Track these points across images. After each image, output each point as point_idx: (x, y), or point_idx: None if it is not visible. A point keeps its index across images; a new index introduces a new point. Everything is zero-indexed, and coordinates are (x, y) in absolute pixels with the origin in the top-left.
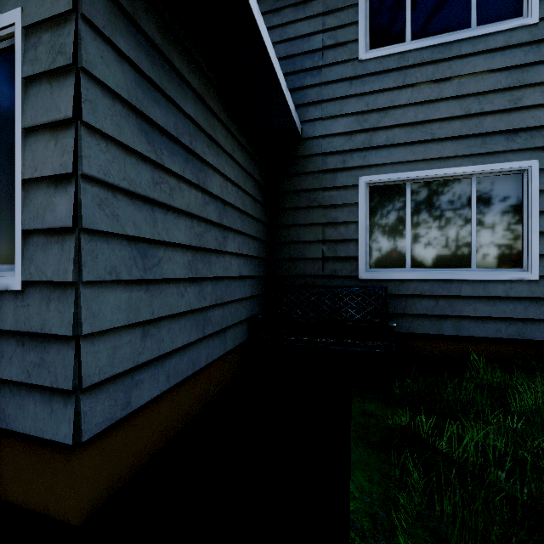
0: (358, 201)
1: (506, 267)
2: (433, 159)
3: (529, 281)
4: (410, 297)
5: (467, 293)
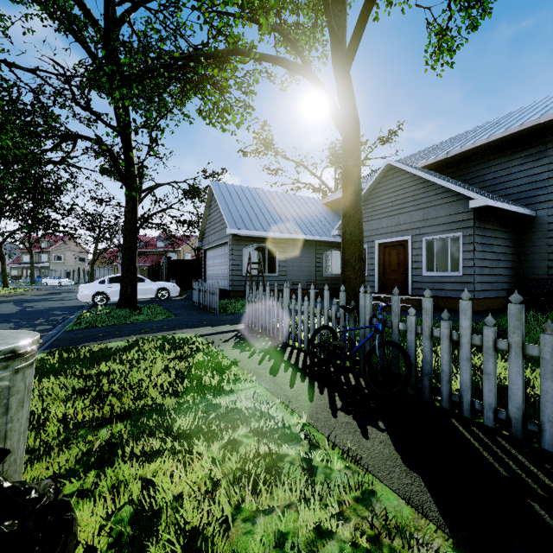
0: None
1: None
2: None
3: None
4: None
5: None
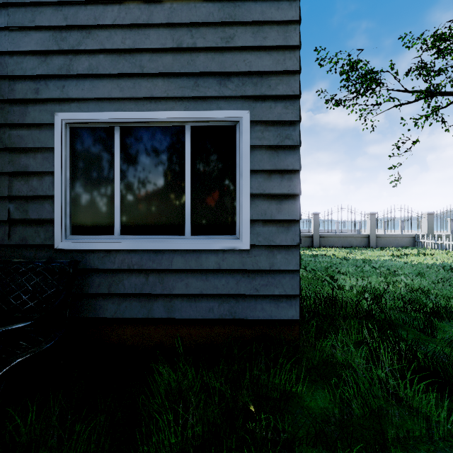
0: (54, 146)
1: (221, 234)
2: (143, 98)
3: (241, 251)
4: (117, 271)
5: (179, 266)
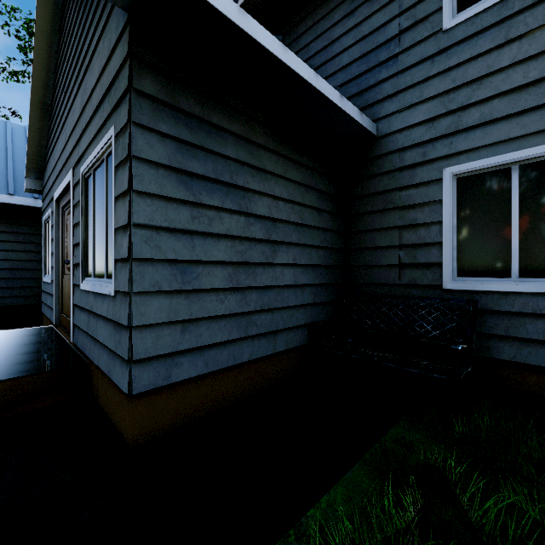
0: (441, 198)
1: None
2: None
3: None
4: (516, 315)
5: None
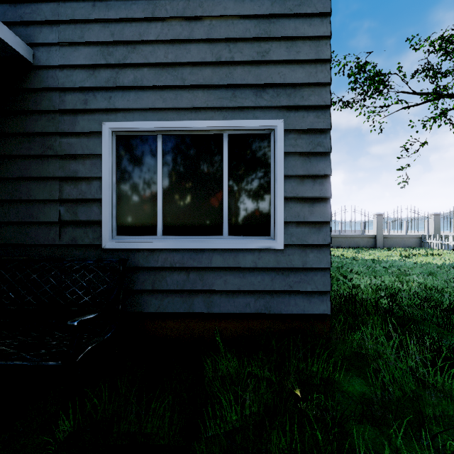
0: (102, 152)
1: (256, 234)
2: (184, 109)
3: (275, 250)
4: (160, 269)
5: (218, 264)
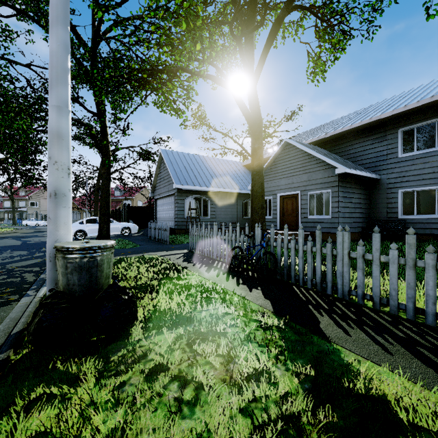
0: (398, 197)
1: None
2: (422, 184)
3: None
4: (415, 223)
5: (433, 222)
